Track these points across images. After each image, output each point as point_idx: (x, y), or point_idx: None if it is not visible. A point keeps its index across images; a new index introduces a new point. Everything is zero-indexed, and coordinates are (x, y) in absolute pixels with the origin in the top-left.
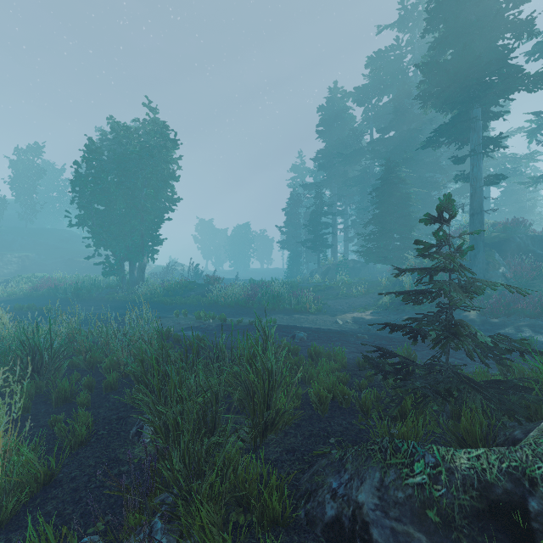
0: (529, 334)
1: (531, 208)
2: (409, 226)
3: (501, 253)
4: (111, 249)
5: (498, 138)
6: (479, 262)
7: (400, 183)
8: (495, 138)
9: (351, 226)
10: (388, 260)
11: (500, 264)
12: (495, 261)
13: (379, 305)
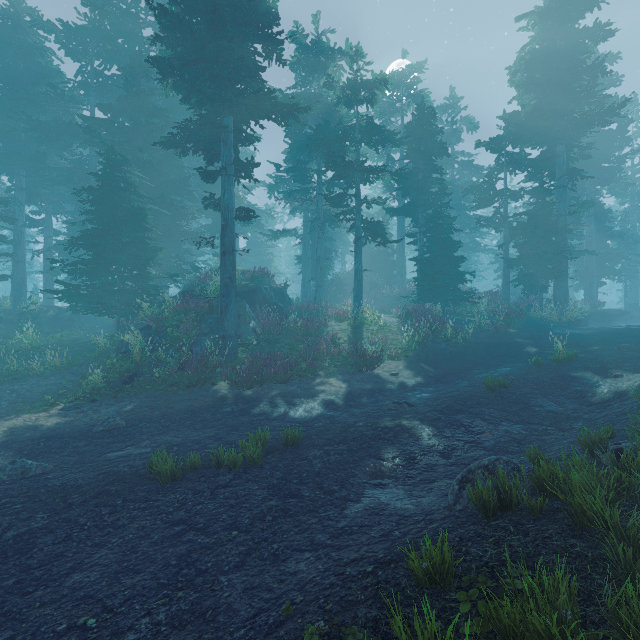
0: (284, 409)
1: (270, 262)
2: (143, 257)
3: (250, 304)
4: None
5: (250, 164)
6: (232, 315)
7: (131, 192)
8: (247, 162)
9: (57, 249)
10: (106, 308)
11: (251, 317)
12: (246, 314)
13: (83, 389)
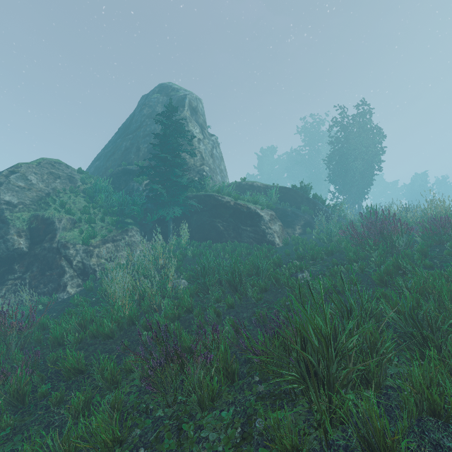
0: None
1: None
2: None
3: None
4: (344, 195)
5: None
6: None
7: None
8: None
9: None
10: None
11: None
12: None
13: None
